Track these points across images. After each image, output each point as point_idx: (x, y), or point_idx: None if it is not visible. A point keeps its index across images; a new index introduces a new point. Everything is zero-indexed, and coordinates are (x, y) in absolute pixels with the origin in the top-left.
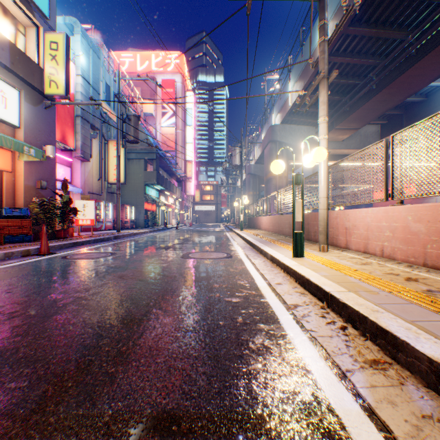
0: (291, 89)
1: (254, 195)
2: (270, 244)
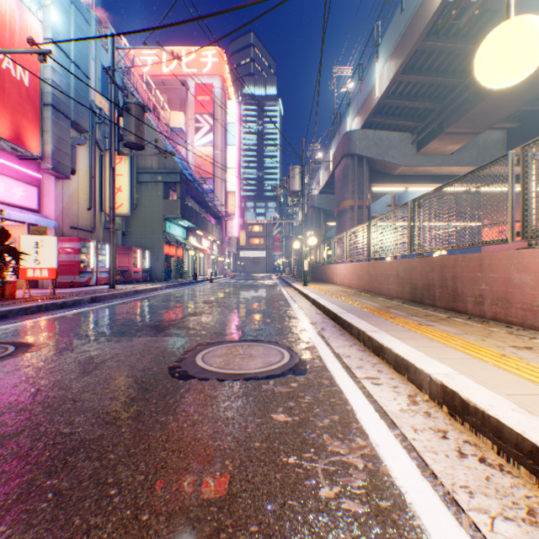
0: (380, 70)
1: (318, 236)
2: (385, 323)
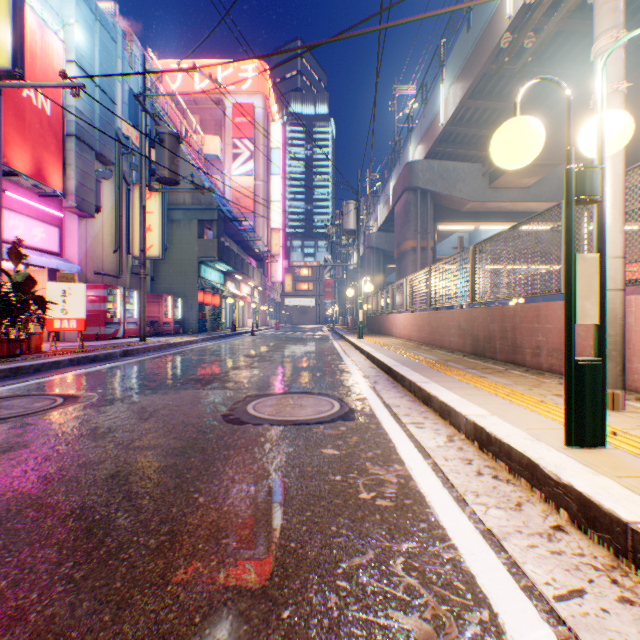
0: (446, 94)
1: (377, 281)
2: (438, 375)
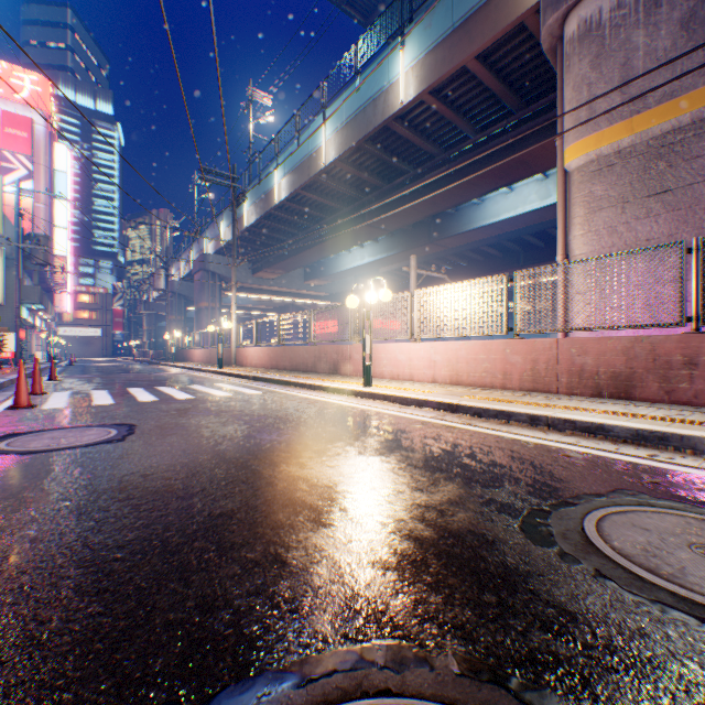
0: (225, 229)
1: (180, 320)
2: (207, 367)
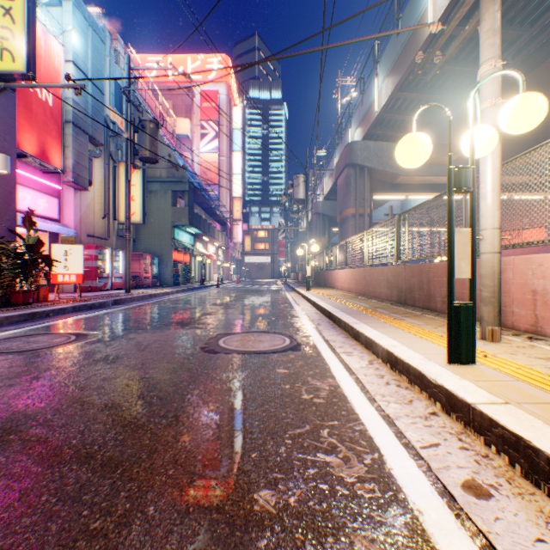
0: (380, 87)
1: (323, 242)
2: (367, 318)
